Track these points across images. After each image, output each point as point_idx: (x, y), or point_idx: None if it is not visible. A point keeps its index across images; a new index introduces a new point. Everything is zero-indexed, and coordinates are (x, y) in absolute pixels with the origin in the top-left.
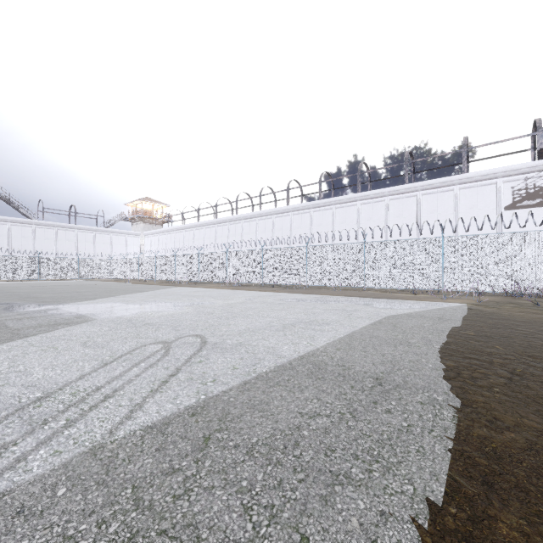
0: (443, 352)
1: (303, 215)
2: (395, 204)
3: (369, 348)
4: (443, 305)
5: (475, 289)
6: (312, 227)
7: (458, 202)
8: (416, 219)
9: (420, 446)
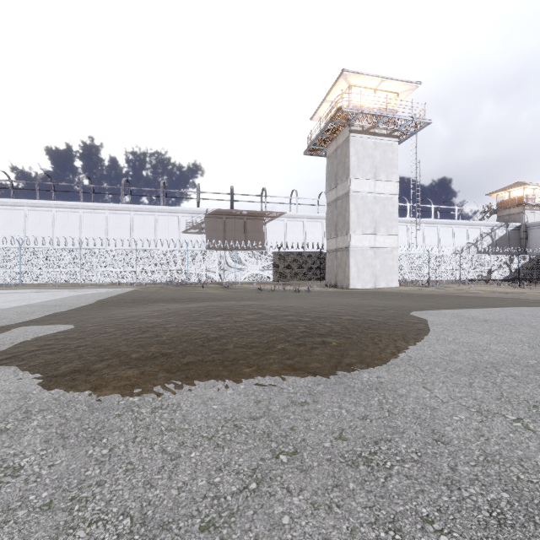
0: (90, 300)
1: (14, 212)
2: (114, 218)
3: (58, 301)
4: (122, 289)
5: (154, 281)
6: (27, 226)
7: (158, 224)
8: (130, 231)
9: (60, 310)
